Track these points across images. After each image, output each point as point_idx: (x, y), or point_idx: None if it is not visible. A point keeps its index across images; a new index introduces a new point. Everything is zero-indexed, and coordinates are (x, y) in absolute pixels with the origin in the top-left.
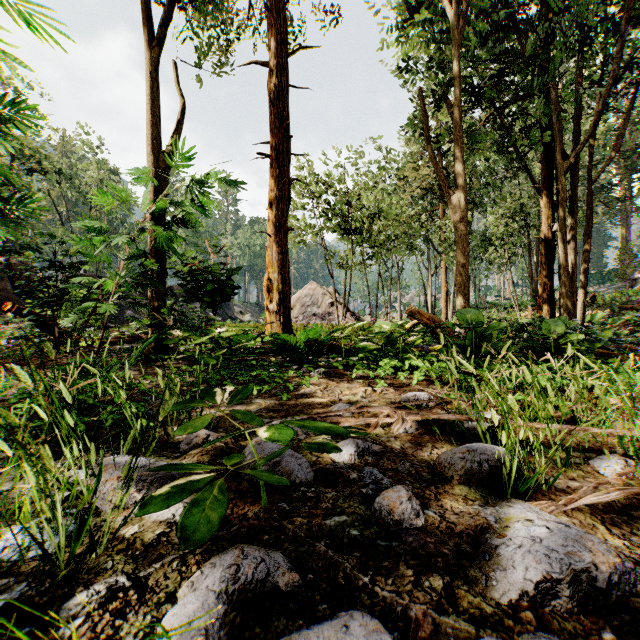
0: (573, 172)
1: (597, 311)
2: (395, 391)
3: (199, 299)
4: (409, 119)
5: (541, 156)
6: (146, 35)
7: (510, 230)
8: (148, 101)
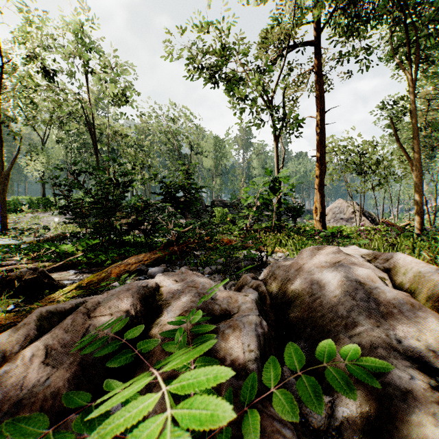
0: None
1: None
2: None
3: (290, 217)
4: (390, 125)
5: None
6: (276, 136)
7: None
8: (276, 156)
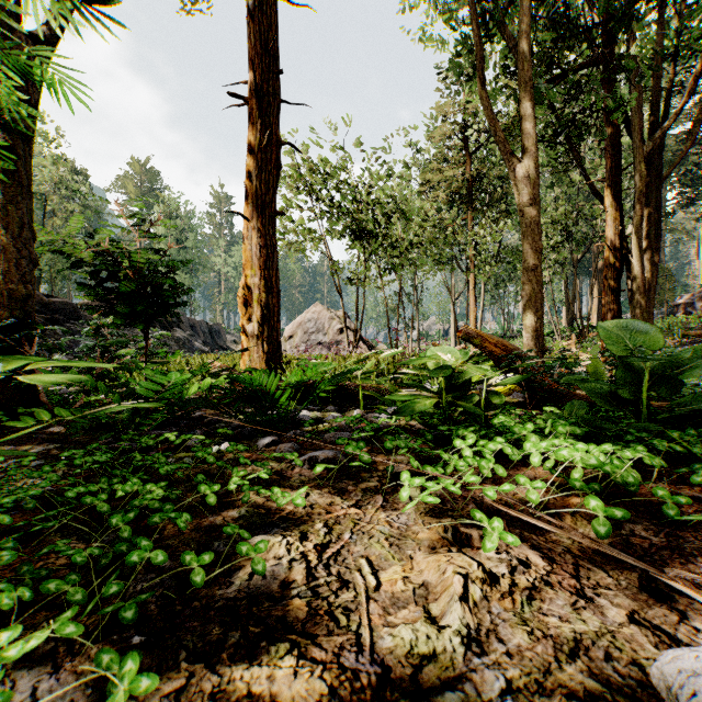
0: (648, 161)
1: None
2: (550, 566)
3: (110, 310)
4: (452, 61)
5: (606, 142)
6: None
7: (553, 243)
8: None
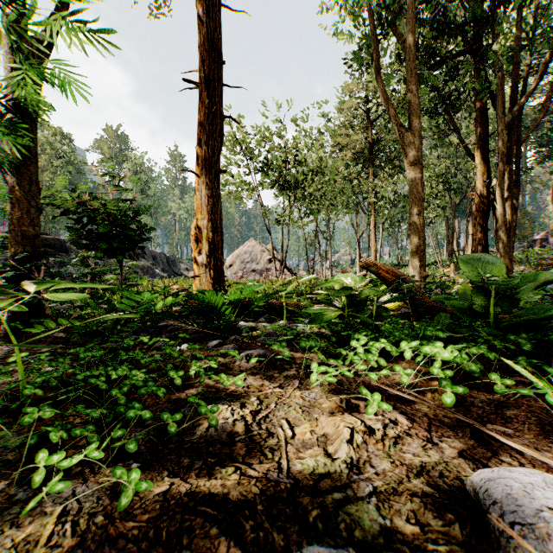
0: (509, 129)
1: (515, 267)
2: (412, 424)
3: (96, 246)
4: (355, 53)
5: (476, 113)
6: None
7: (436, 192)
8: None
